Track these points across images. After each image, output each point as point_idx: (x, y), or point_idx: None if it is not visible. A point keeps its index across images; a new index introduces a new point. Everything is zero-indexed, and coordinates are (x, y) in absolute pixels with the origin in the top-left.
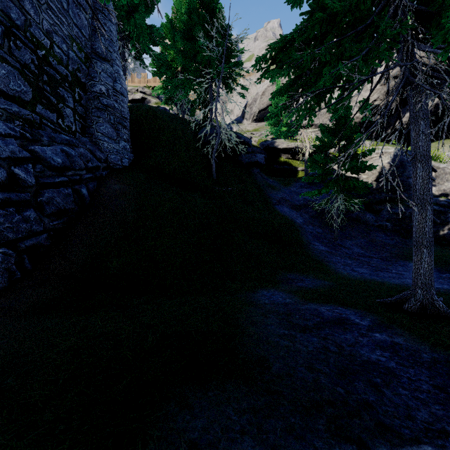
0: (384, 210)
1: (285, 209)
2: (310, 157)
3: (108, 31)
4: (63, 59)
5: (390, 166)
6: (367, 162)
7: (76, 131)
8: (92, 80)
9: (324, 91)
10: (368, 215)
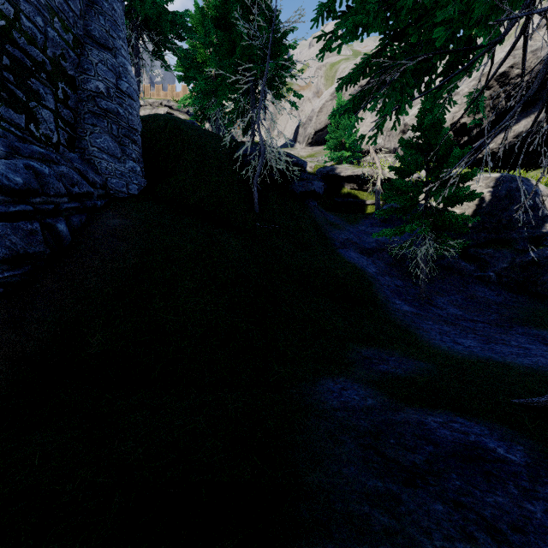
0: (485, 256)
1: (352, 254)
2: (388, 183)
3: (110, 9)
4: (37, 38)
5: (492, 197)
6: (469, 188)
7: (60, 143)
8: (85, 73)
9: (421, 71)
10: (464, 262)
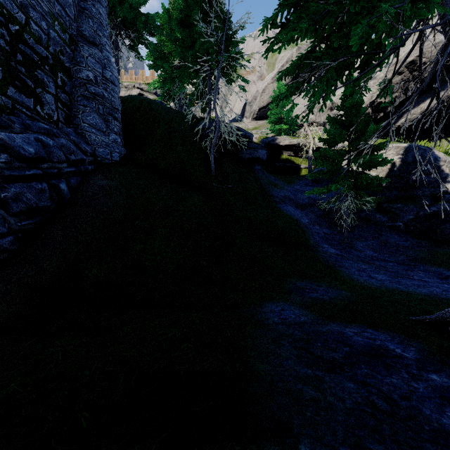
0: (396, 209)
1: (289, 208)
2: (317, 151)
3: (97, 13)
4: (42, 38)
5: (402, 163)
6: (382, 156)
7: (59, 120)
8: (78, 65)
9: (342, 66)
10: (379, 214)
